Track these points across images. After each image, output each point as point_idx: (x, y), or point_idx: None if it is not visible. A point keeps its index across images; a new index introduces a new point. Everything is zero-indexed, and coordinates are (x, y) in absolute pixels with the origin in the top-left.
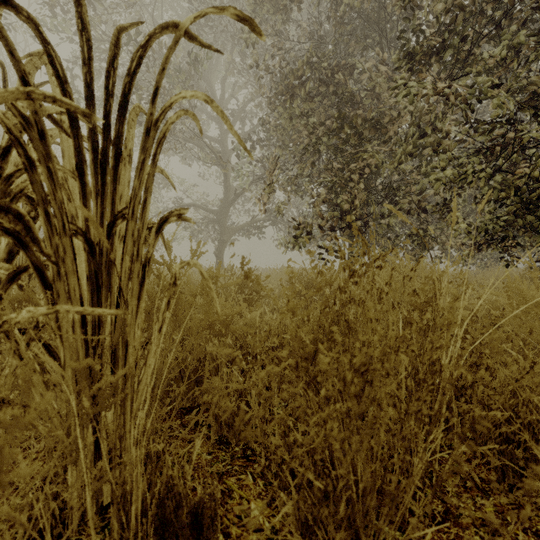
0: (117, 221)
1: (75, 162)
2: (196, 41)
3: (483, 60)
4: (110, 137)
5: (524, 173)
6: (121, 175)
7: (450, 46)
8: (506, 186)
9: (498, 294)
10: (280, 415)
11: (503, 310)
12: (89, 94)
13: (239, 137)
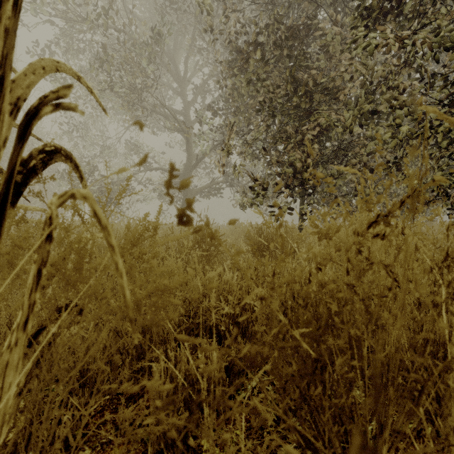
0: None
1: None
2: None
3: (441, 15)
4: None
5: None
6: None
7: None
8: None
9: None
10: None
11: None
12: None
13: None
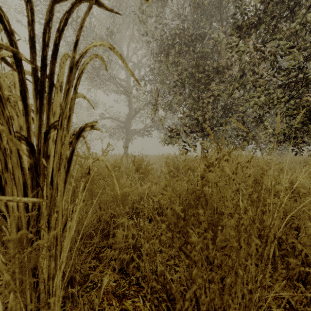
0: (51, 130)
1: (19, 90)
2: (103, 7)
3: (283, 31)
4: (46, 74)
5: (308, 99)
6: (54, 99)
7: (263, 22)
8: (297, 107)
9: (304, 178)
10: (160, 268)
11: (309, 189)
12: (32, 45)
13: (132, 72)
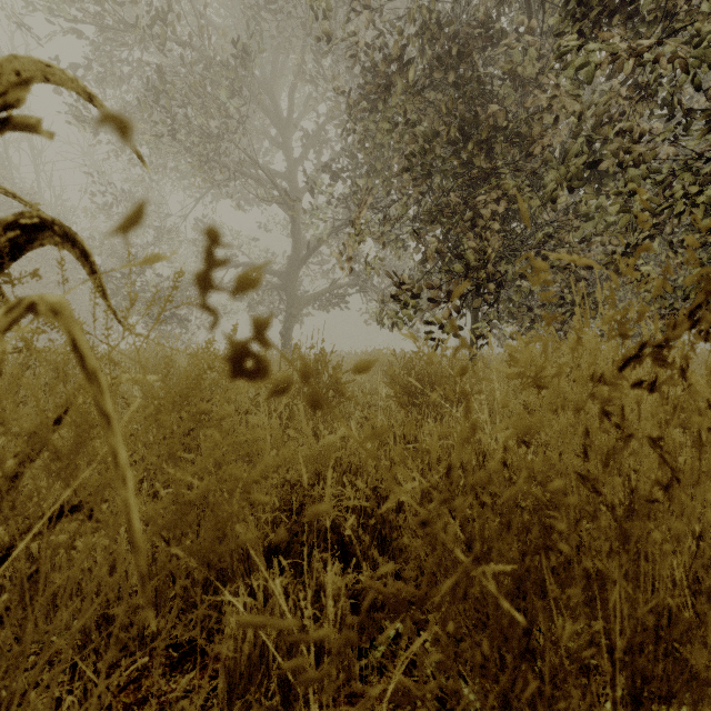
0: None
1: None
2: None
3: (702, 13)
4: None
5: None
6: None
7: None
8: None
9: None
10: None
11: None
12: None
13: None
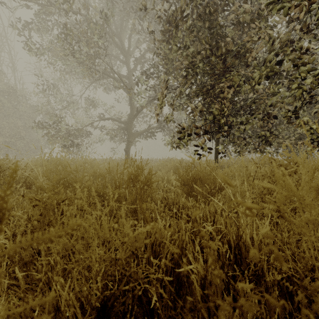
0: None
1: None
2: None
3: None
4: None
5: None
6: None
7: None
8: None
9: None
10: None
11: None
12: None
13: None
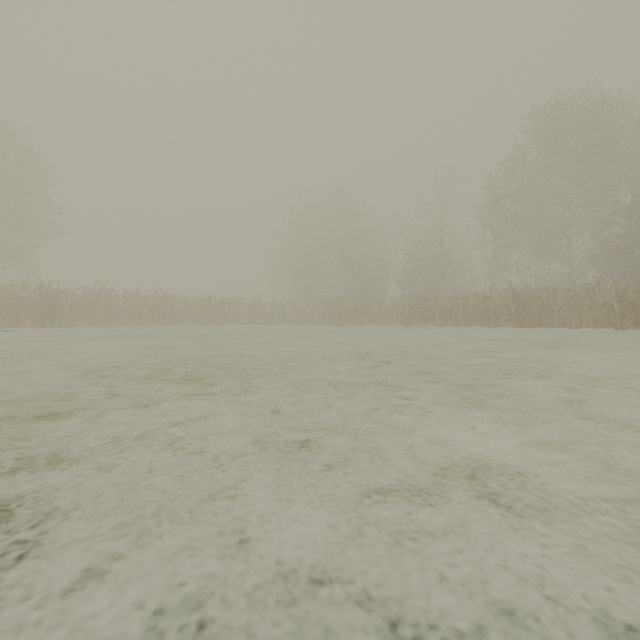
0: None
1: None
2: None
3: None
4: None
5: None
6: None
7: None
8: None
9: None
10: None
11: None
12: None
13: None
